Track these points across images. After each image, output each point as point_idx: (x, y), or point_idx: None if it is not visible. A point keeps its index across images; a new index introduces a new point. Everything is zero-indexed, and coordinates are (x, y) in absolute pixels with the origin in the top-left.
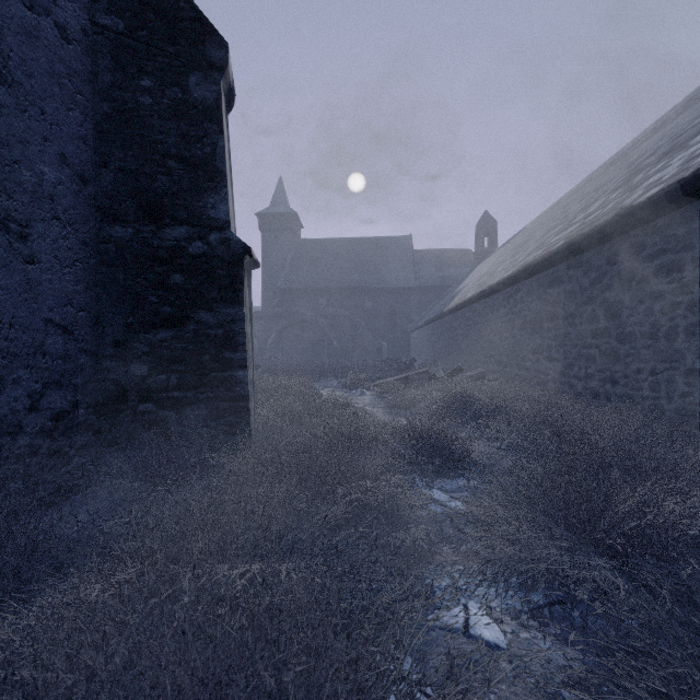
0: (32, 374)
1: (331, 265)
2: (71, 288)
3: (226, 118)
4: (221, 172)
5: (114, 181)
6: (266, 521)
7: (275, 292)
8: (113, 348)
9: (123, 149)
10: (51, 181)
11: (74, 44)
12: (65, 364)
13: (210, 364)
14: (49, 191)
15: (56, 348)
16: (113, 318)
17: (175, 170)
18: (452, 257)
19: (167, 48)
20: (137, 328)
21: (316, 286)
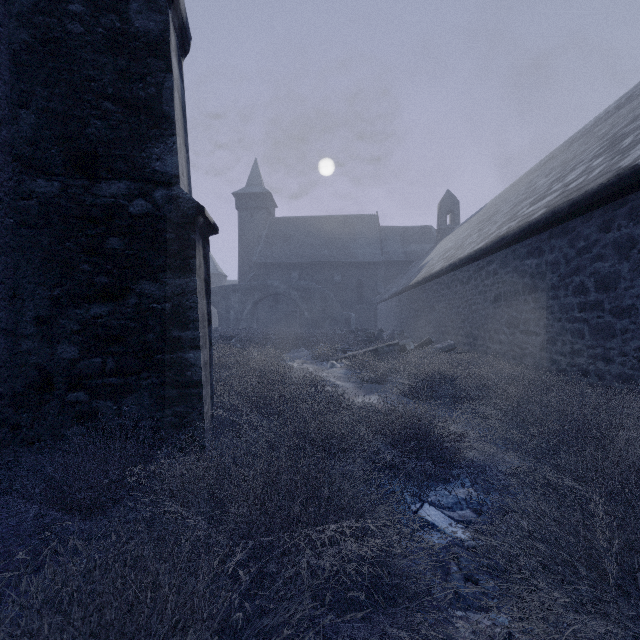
0: None
1: (303, 241)
2: None
3: (180, 62)
4: (168, 117)
5: (36, 124)
6: (183, 620)
7: (250, 266)
8: (35, 326)
9: (47, 86)
10: None
11: None
12: None
13: (155, 345)
14: None
15: None
16: (35, 290)
17: (112, 113)
18: (416, 234)
19: None
20: (65, 302)
21: (289, 260)
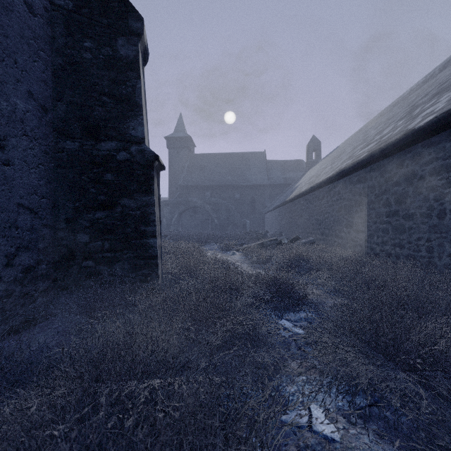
0: (8, 241)
1: (213, 170)
2: (36, 182)
3: (143, 69)
4: (139, 105)
5: (66, 110)
6: (166, 345)
7: (177, 188)
8: (65, 223)
9: (72, 89)
10: (22, 109)
11: (38, 17)
12: (31, 234)
13: (131, 234)
14: (20, 116)
15: (25, 223)
16: (65, 203)
17: (107, 103)
18: (291, 165)
19: (102, 21)
20: (81, 210)
21: (204, 184)
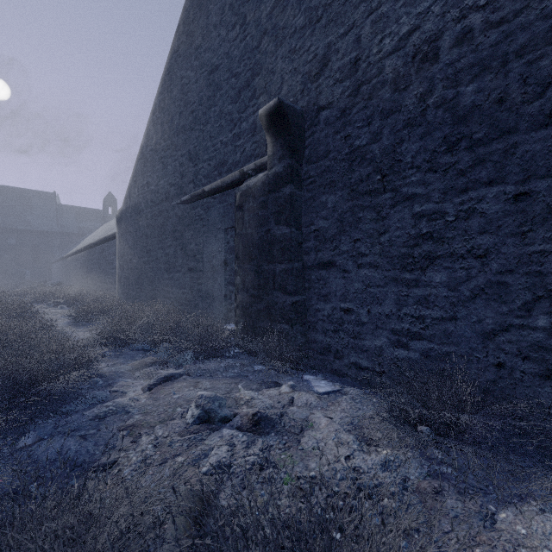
0: None
1: None
2: None
3: None
4: None
5: None
6: None
7: None
8: None
9: None
10: None
11: None
12: None
13: None
14: None
15: None
16: None
17: None
18: (89, 214)
19: None
20: None
21: None
